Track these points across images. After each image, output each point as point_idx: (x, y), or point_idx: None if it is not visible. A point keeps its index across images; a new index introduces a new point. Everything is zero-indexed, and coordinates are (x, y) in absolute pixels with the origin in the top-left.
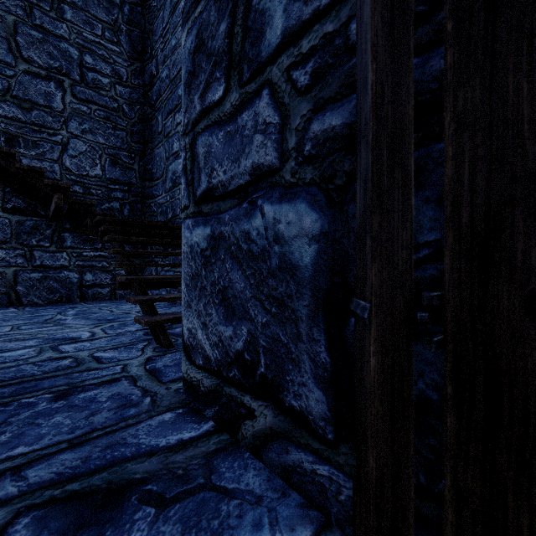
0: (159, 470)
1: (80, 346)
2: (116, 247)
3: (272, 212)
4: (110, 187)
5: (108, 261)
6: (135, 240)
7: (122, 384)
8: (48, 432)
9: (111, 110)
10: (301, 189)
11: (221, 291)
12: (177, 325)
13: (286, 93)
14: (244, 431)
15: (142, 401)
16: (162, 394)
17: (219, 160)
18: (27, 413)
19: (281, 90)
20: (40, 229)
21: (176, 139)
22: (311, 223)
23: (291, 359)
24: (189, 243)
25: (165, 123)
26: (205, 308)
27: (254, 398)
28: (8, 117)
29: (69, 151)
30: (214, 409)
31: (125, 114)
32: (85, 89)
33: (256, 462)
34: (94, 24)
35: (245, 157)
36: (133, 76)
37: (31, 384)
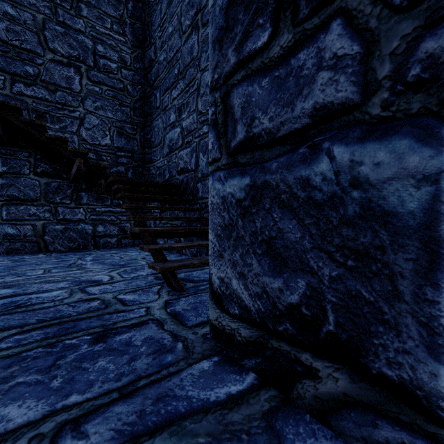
0: (221, 432)
1: (104, 288)
2: (127, 203)
3: (348, 153)
4: (117, 154)
5: (115, 216)
6: (142, 197)
7: (151, 328)
8: (96, 378)
9: (118, 90)
10: (400, 123)
11: (265, 242)
12: (180, 270)
13: (372, 16)
14: (300, 390)
15: (175, 346)
16: (192, 340)
17: (263, 107)
18: (72, 355)
19: (364, 15)
20: (63, 189)
21: (172, 111)
22: (420, 161)
23: (383, 321)
24: (221, 194)
25: (162, 99)
26: (242, 258)
27: (316, 357)
28: (38, 98)
29: (85, 124)
30: (256, 361)
31: (129, 93)
32: (98, 73)
33: (323, 428)
34: (104, 19)
35: (303, 99)
36: (135, 61)
37: (70, 325)
